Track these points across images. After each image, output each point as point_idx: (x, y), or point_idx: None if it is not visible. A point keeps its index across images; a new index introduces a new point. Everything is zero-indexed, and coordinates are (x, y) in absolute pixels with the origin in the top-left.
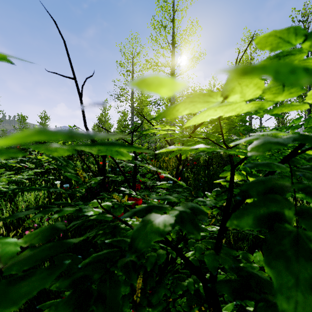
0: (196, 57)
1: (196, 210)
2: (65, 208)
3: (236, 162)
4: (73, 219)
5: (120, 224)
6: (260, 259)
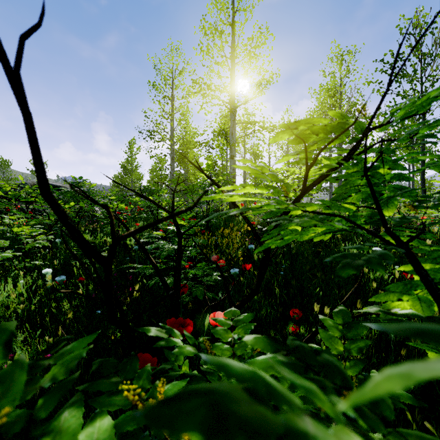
0: (266, 79)
1: None
2: None
3: None
4: None
5: None
6: None
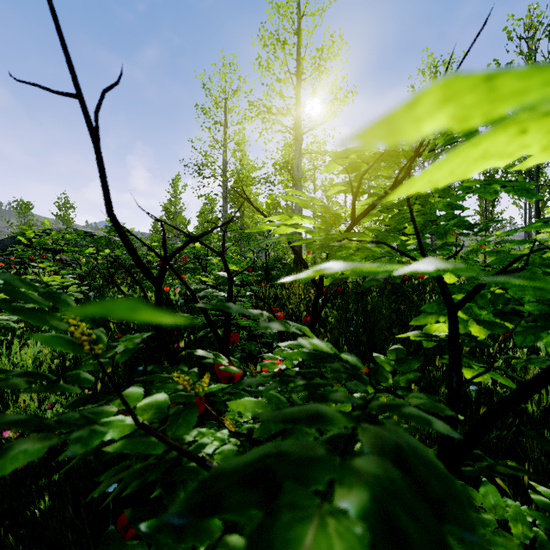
0: (340, 99)
1: (421, 471)
2: (14, 447)
3: (411, 286)
4: (107, 402)
5: (188, 459)
6: (497, 501)
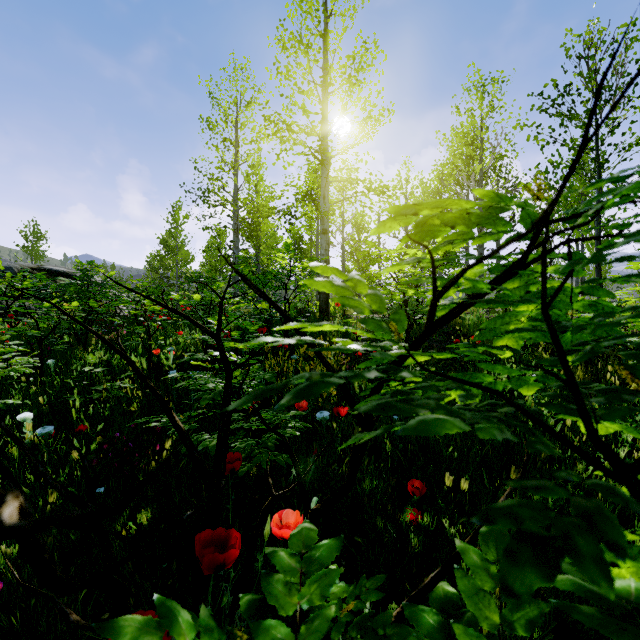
0: (374, 117)
1: None
2: None
3: None
4: None
5: None
6: None
